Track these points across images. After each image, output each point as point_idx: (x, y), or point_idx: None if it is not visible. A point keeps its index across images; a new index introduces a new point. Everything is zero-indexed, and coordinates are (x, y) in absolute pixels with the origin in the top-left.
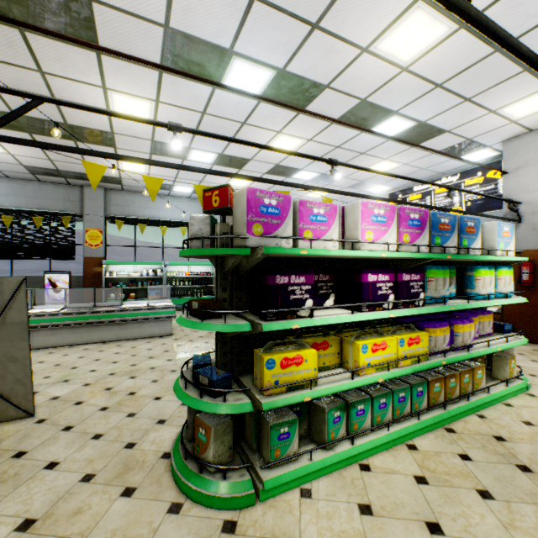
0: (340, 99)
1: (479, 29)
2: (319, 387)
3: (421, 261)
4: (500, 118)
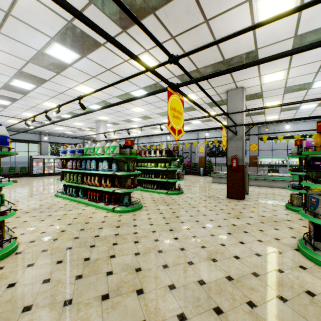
0: None
1: None
2: None
3: None
4: None
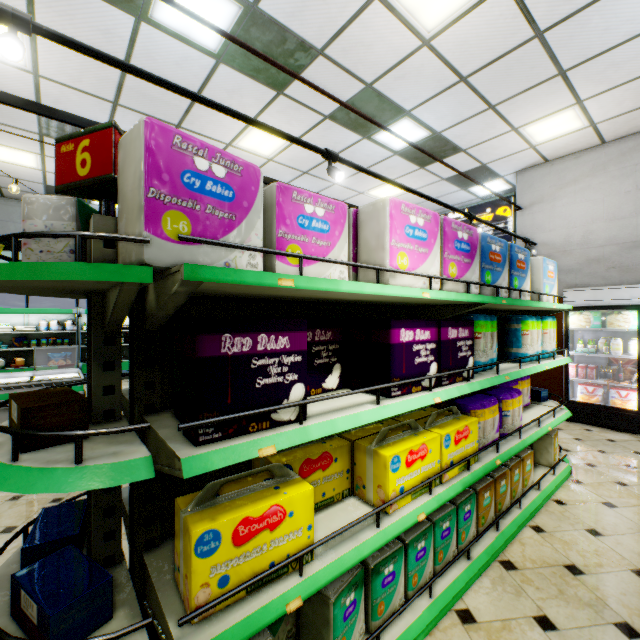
0: (337, 79)
1: None
2: (317, 562)
3: (467, 307)
4: (520, 140)
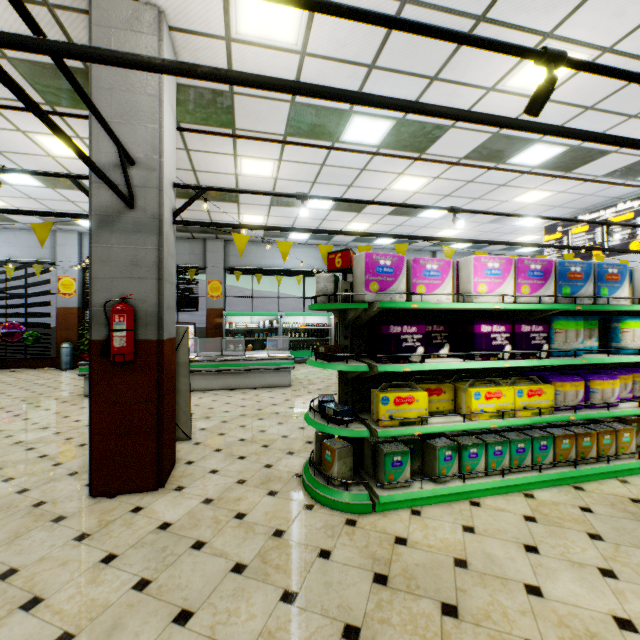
0: (467, 136)
1: (545, 134)
2: (429, 425)
3: (546, 311)
4: None
